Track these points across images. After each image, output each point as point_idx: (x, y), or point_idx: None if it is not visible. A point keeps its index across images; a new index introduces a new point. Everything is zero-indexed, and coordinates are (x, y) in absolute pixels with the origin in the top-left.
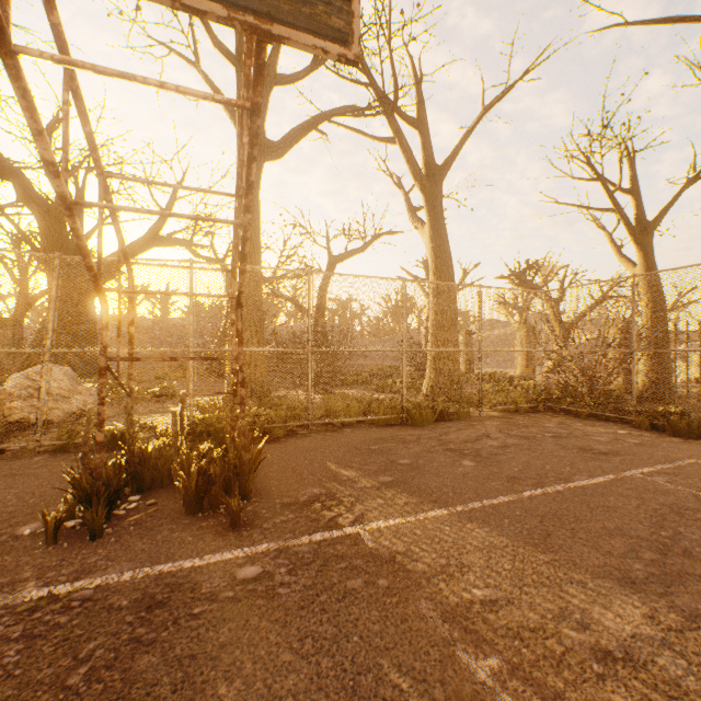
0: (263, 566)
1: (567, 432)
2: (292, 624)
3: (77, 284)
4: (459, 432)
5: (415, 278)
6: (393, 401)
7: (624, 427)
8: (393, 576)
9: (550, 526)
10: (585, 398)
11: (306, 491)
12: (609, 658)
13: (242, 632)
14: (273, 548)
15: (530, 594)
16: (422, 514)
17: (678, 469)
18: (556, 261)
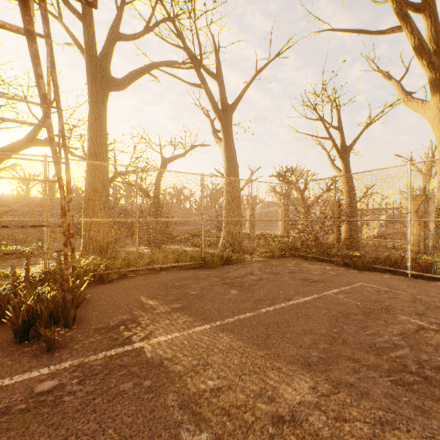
0: (60, 380)
1: (299, 269)
2: (64, 426)
3: None
4: (235, 271)
5: (222, 175)
6: (198, 252)
7: (330, 265)
8: (156, 377)
9: (271, 331)
10: (312, 248)
11: (117, 318)
12: (281, 422)
13: (19, 439)
14: (74, 364)
15: (245, 380)
16: (192, 329)
17: (352, 289)
18: (304, 167)
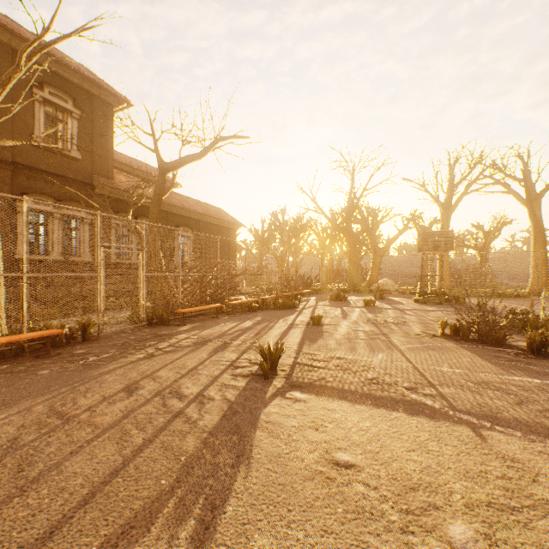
0: None
1: None
2: None
3: (382, 254)
4: (514, 299)
5: None
6: (499, 292)
7: None
8: None
9: (497, 302)
10: None
11: None
12: None
13: None
14: None
15: None
16: (474, 300)
17: None
18: None
